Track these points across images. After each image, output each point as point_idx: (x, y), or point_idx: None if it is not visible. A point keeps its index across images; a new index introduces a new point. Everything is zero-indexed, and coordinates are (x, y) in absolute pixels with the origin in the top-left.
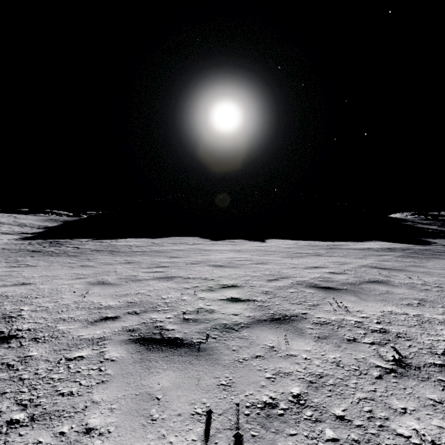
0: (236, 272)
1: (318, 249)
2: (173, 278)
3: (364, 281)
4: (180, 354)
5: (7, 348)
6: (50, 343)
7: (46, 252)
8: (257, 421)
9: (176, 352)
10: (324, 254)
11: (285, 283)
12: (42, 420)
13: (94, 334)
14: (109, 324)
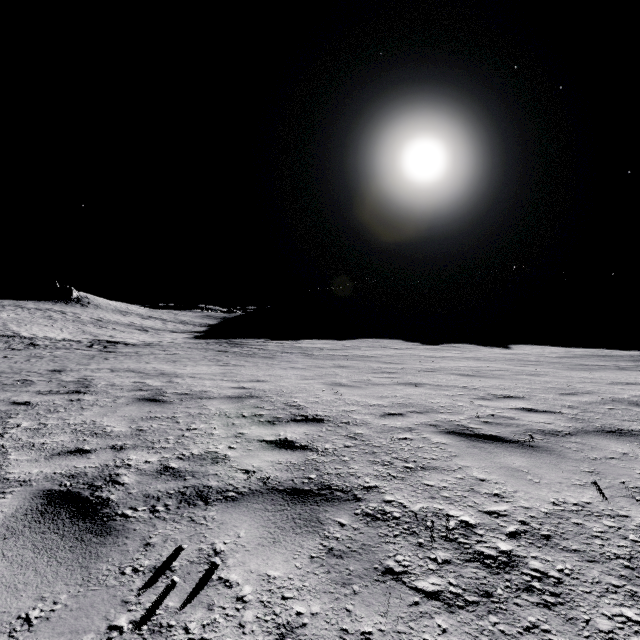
0: (502, 383)
1: (617, 361)
2: (420, 384)
3: None
4: (512, 447)
5: (329, 426)
6: (364, 427)
7: (235, 353)
8: None
9: (505, 445)
10: (632, 367)
11: (591, 398)
12: (431, 469)
13: (396, 424)
14: (401, 418)
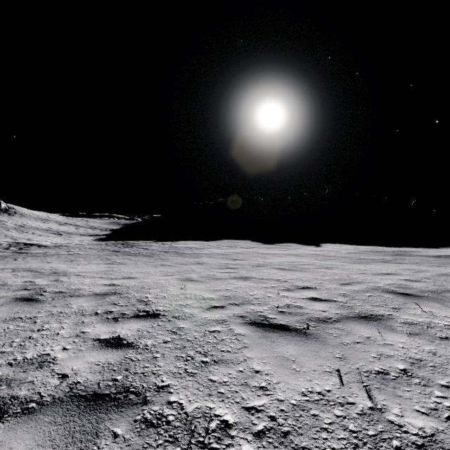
0: (305, 276)
1: (384, 256)
2: (248, 278)
3: (447, 289)
4: (292, 335)
5: (161, 321)
6: (188, 320)
7: (125, 252)
8: (376, 380)
9: (287, 333)
10: (392, 260)
11: (359, 287)
12: (222, 363)
13: (215, 317)
14: (221, 311)
